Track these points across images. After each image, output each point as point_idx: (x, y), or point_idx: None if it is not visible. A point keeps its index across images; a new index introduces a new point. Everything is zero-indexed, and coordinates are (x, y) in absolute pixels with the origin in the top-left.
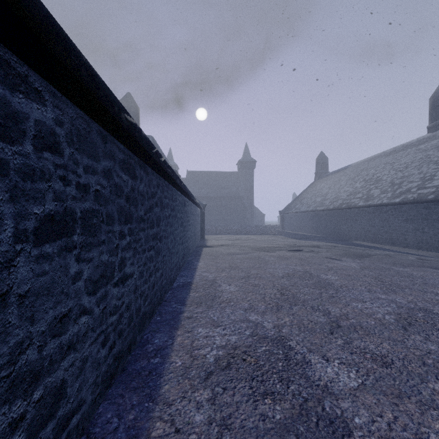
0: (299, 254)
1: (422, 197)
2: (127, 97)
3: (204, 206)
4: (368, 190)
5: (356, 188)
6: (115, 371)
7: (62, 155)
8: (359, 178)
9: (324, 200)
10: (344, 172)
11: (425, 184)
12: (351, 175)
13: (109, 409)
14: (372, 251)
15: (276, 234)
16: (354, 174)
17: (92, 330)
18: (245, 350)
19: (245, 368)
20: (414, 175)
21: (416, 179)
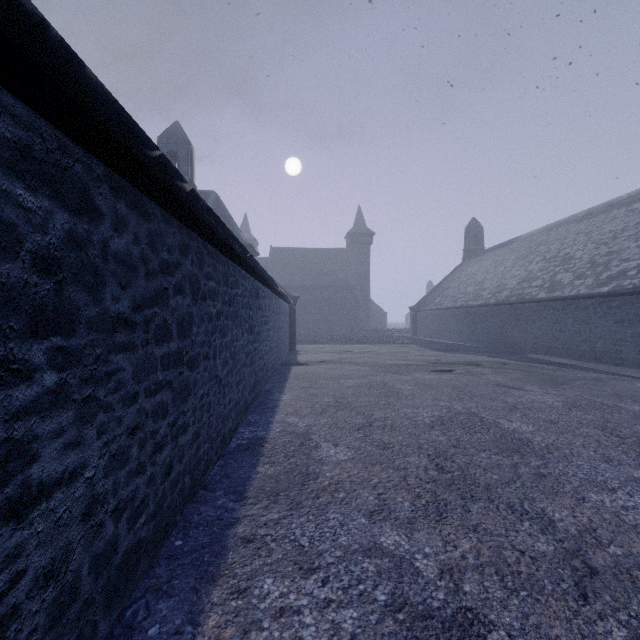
0: (450, 379)
1: None
2: (173, 129)
3: (294, 300)
4: (552, 274)
5: (531, 271)
6: None
7: None
8: (536, 256)
9: (480, 291)
10: (510, 248)
11: None
12: (521, 253)
13: None
14: (569, 372)
15: (405, 342)
16: (527, 250)
17: None
18: None
19: None
20: (630, 250)
21: (633, 255)
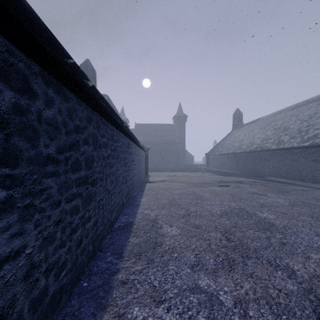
0: (228, 190)
1: None
2: (86, 62)
3: (147, 149)
4: (279, 136)
5: (267, 135)
6: None
7: None
8: (270, 127)
9: (241, 145)
10: (256, 123)
11: None
12: (262, 126)
13: None
14: (289, 186)
15: (203, 171)
16: (265, 124)
17: None
18: None
19: None
20: (319, 124)
21: None
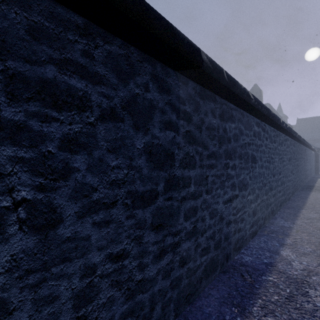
0: None
1: None
2: (254, 87)
3: (317, 149)
4: None
5: None
6: (292, 195)
7: (289, 147)
8: None
9: None
10: None
11: None
12: None
13: (294, 198)
14: None
15: None
16: None
17: (291, 181)
18: None
19: None
20: None
21: None
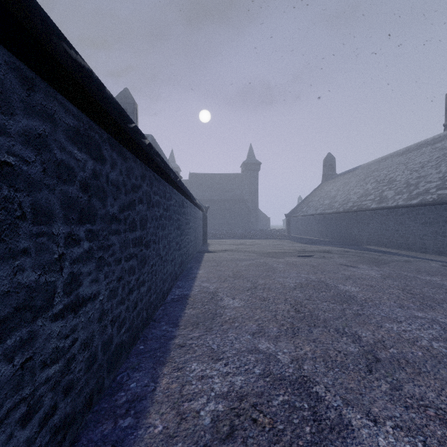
0: (310, 261)
1: (443, 198)
2: (124, 93)
3: (206, 209)
4: (381, 191)
5: (367, 189)
6: None
7: None
8: (370, 179)
9: (333, 203)
10: (353, 173)
11: (445, 184)
12: (361, 177)
13: None
14: (389, 257)
15: (282, 238)
16: (365, 175)
17: None
18: (255, 401)
19: (257, 438)
20: (432, 175)
21: (434, 179)
